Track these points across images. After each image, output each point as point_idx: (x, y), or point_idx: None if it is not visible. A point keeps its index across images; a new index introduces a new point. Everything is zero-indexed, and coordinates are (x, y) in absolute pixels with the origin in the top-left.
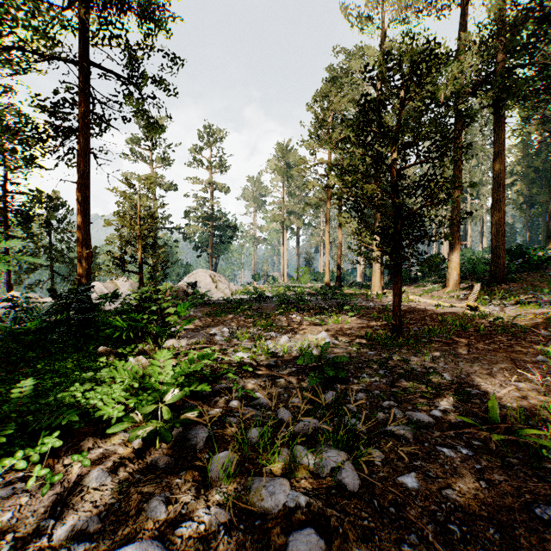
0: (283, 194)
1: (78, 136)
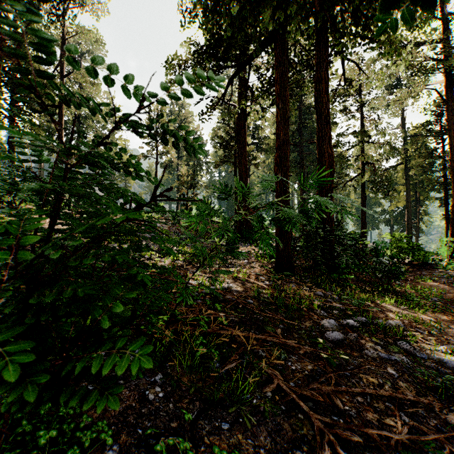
0: None
1: None
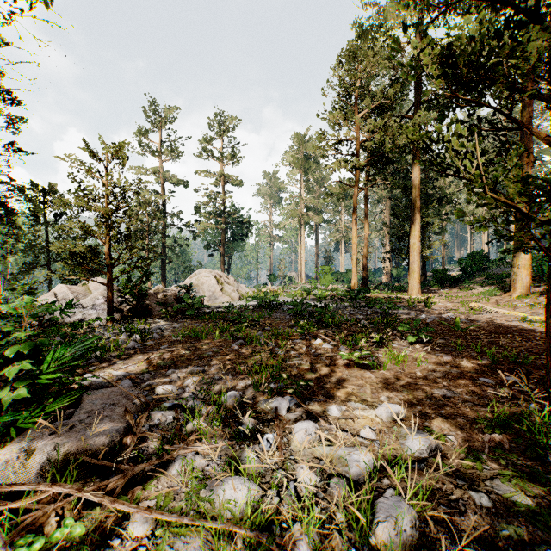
0: (301, 187)
1: None
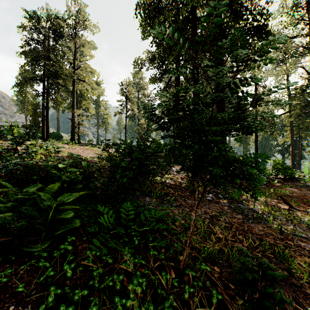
0: None
1: None
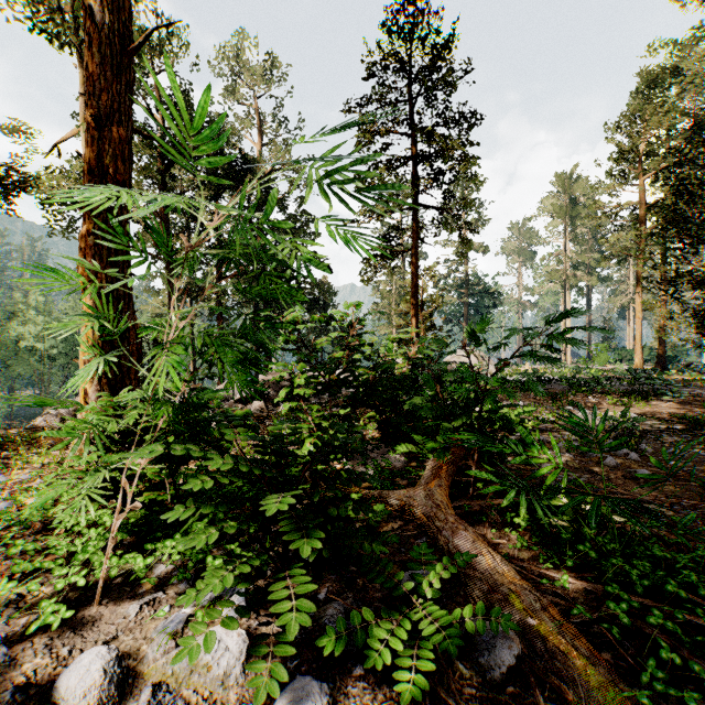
0: (565, 242)
1: (412, 259)
